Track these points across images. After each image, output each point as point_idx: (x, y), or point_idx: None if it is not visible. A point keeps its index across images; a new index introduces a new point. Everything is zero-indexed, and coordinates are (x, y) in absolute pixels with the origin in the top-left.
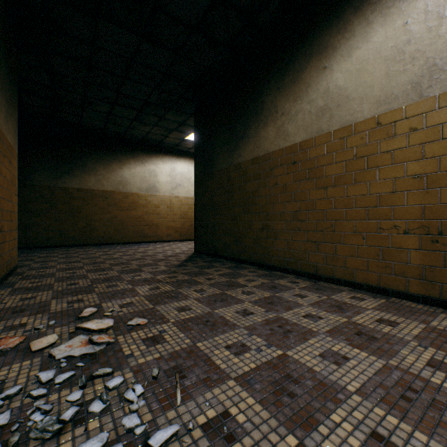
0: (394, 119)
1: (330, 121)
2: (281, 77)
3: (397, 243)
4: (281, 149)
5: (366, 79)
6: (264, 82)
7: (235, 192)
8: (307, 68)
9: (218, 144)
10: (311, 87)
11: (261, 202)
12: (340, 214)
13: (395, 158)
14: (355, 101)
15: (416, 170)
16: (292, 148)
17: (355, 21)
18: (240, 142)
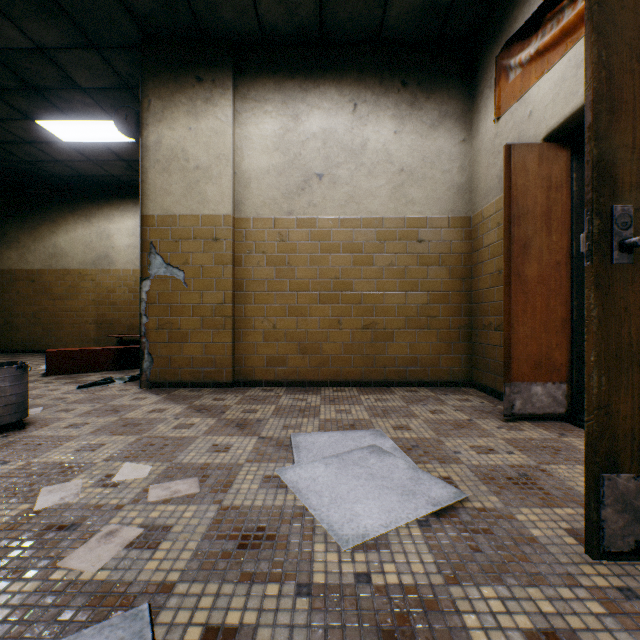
0: (87, 273)
1: (58, 263)
2: (24, 221)
3: (88, 329)
4: (24, 270)
5: (76, 249)
6: (8, 216)
7: None
8: (44, 226)
9: None
10: (46, 239)
11: (5, 304)
12: (63, 315)
13: (88, 291)
14: (71, 258)
15: (95, 297)
16: (33, 271)
17: (71, 217)
18: None
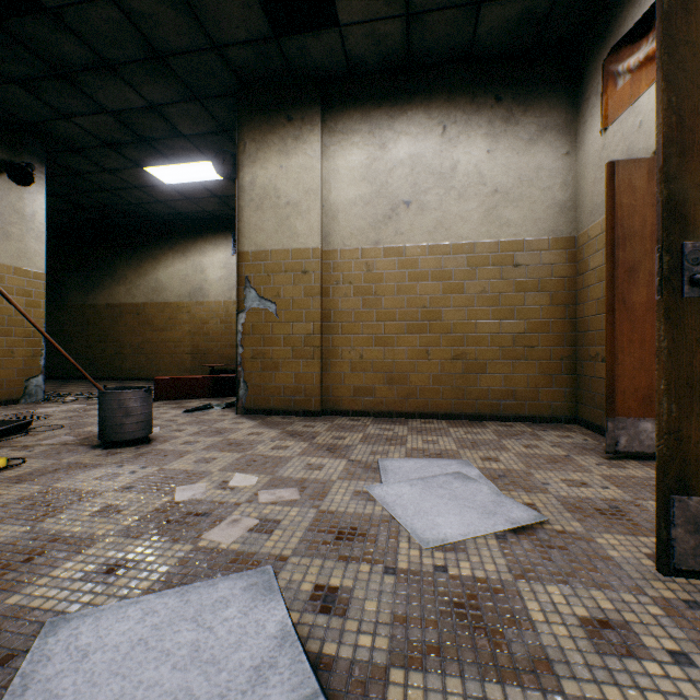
0: (184, 306)
1: (159, 297)
2: (130, 258)
3: (185, 358)
4: (130, 304)
5: (174, 283)
6: (118, 255)
7: (91, 326)
8: (147, 262)
9: (72, 283)
10: (149, 274)
11: (116, 335)
12: (163, 345)
13: (184, 322)
14: (169, 292)
15: (190, 329)
16: (138, 305)
17: (169, 253)
18: (96, 289)
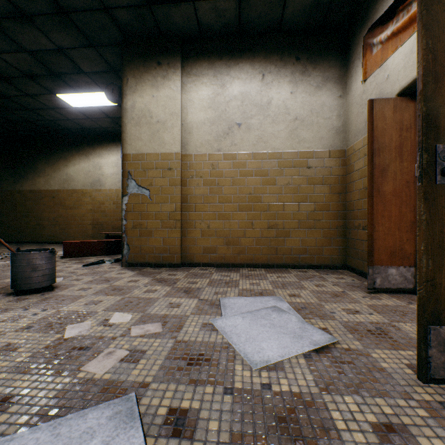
0: (87, 192)
1: (69, 186)
2: (48, 158)
3: (87, 228)
4: (48, 190)
5: (80, 176)
6: (39, 156)
7: (18, 205)
8: (60, 162)
9: (4, 175)
10: (61, 170)
11: (37, 212)
12: (72, 219)
13: (87, 203)
14: (76, 182)
15: (91, 208)
16: (53, 191)
17: (76, 155)
18: (23, 179)
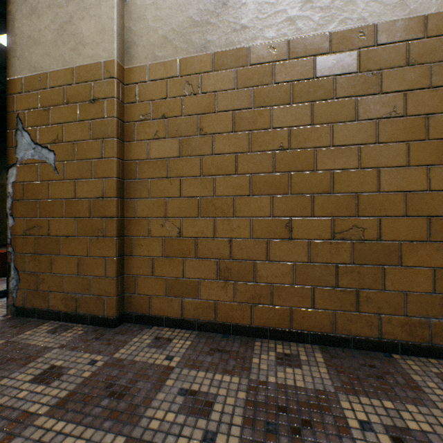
0: None
1: None
2: None
3: None
4: None
5: None
6: None
7: None
8: None
9: None
10: None
11: None
12: None
13: None
14: None
15: None
16: None
17: None
18: (4, 170)
